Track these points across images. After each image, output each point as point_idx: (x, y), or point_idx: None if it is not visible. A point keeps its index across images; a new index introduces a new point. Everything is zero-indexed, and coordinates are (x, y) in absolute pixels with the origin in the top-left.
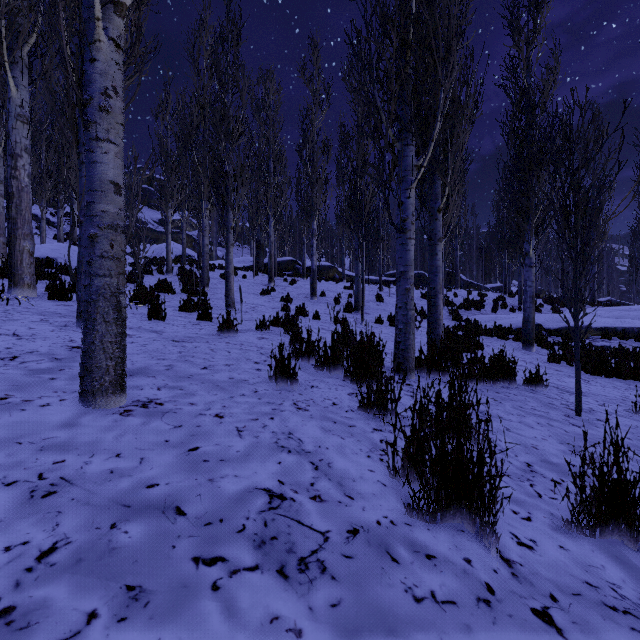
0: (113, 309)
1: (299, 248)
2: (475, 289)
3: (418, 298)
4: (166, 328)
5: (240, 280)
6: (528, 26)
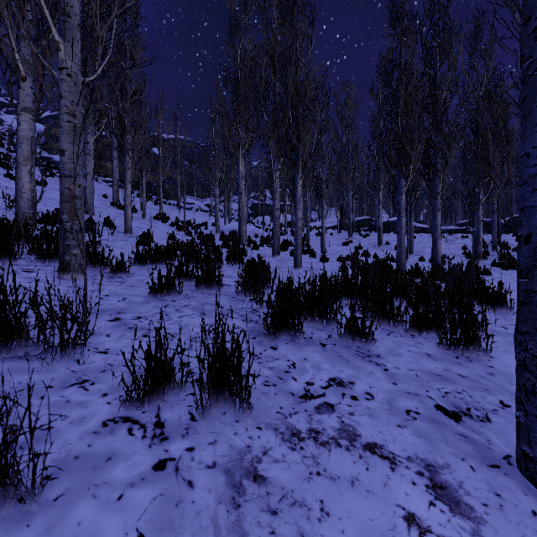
0: (300, 247)
1: None
2: None
3: None
4: None
5: (328, 236)
6: None
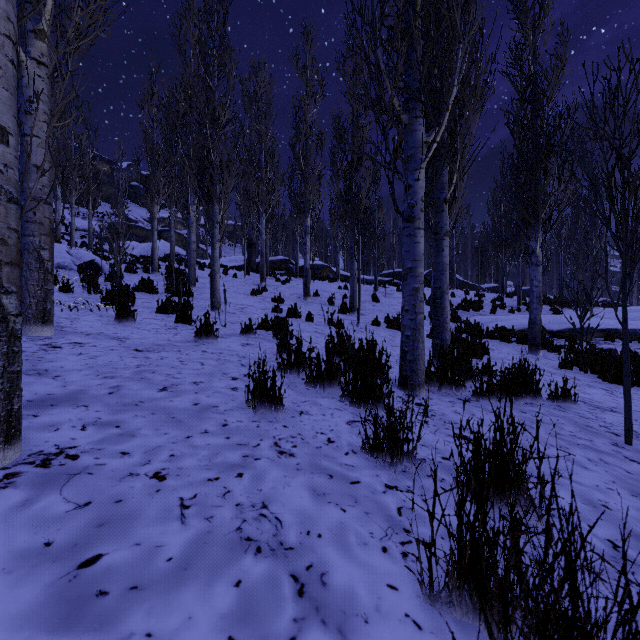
0: None
1: (292, 247)
2: (471, 289)
3: None
4: (133, 334)
5: (230, 279)
6: (534, 10)
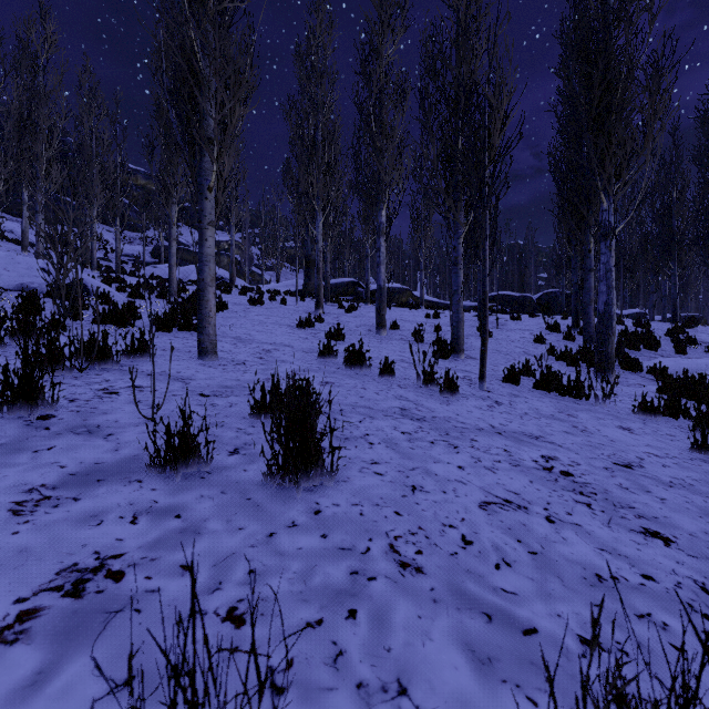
0: None
1: (363, 270)
2: None
3: (542, 330)
4: None
5: (276, 306)
6: None
